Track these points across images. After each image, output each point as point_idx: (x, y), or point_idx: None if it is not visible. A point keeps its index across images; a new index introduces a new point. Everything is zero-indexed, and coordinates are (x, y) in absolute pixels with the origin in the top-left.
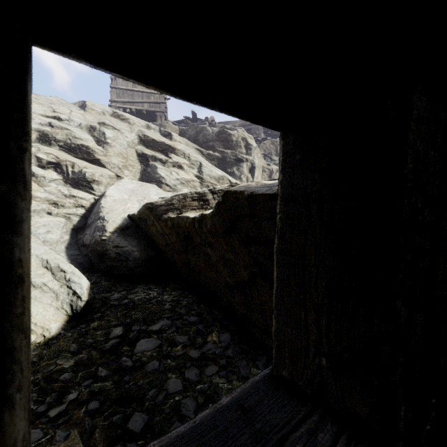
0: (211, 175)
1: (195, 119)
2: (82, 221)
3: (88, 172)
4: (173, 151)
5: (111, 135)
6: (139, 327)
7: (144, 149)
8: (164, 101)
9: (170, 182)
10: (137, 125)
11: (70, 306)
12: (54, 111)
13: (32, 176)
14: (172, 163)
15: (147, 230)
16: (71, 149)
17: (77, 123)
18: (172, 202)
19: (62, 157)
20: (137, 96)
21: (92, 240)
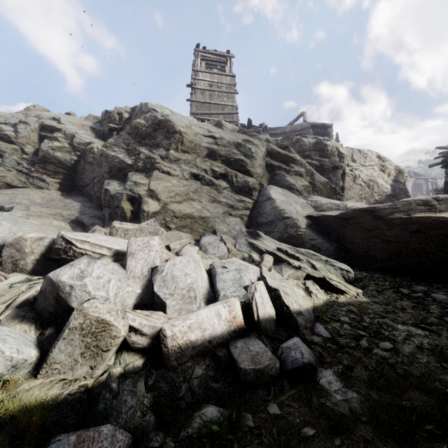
0: (321, 181)
1: (249, 125)
2: (249, 220)
3: (250, 181)
4: (293, 161)
5: (254, 150)
6: (408, 289)
7: (270, 160)
8: (237, 112)
9: (299, 188)
10: (262, 140)
11: (342, 277)
12: (210, 131)
13: (212, 185)
14: (294, 172)
15: (338, 227)
16: (230, 163)
17: (227, 141)
18: (396, 207)
19: (228, 169)
20: (213, 108)
21: (284, 235)
